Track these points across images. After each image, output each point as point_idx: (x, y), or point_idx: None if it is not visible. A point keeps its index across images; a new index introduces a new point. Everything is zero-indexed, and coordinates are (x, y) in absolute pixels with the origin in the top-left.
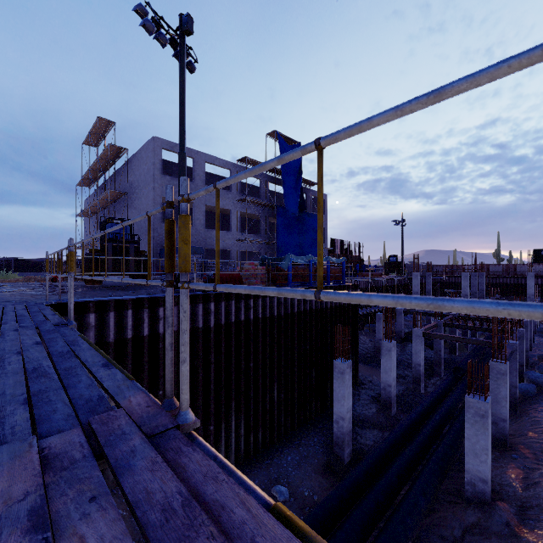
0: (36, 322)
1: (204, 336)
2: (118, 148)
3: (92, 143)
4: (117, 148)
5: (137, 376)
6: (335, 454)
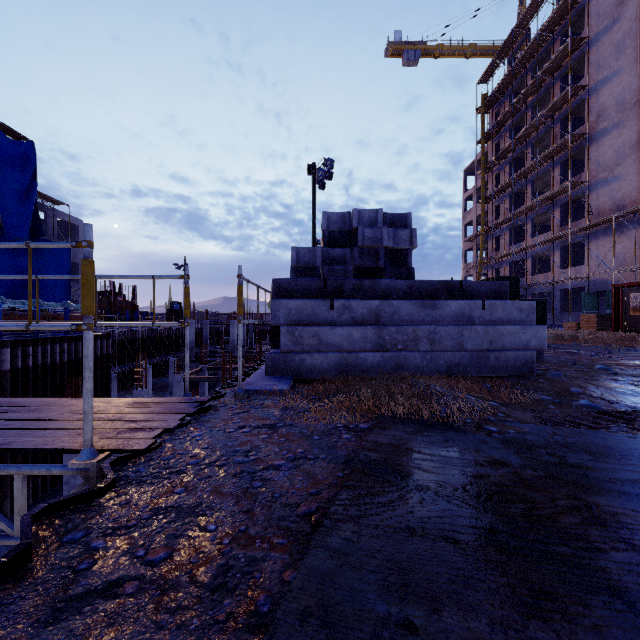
0: None
1: None
2: None
3: None
4: None
5: None
6: None
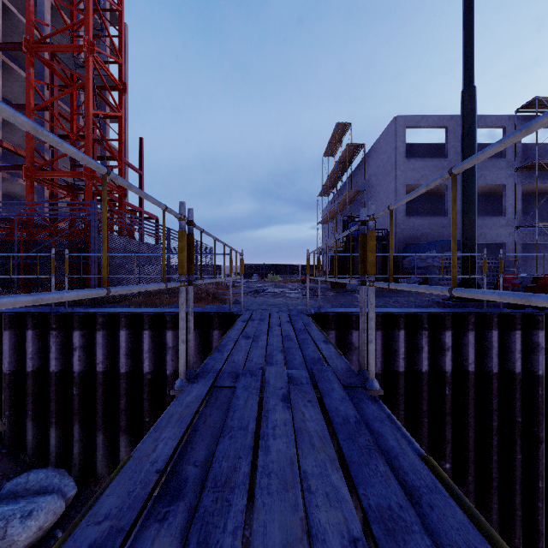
0: (309, 365)
1: (521, 387)
2: (355, 147)
3: (330, 154)
4: (354, 146)
5: (410, 428)
6: None
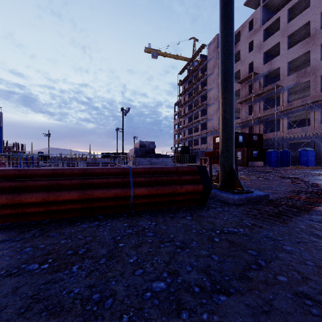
0: None
1: None
2: None
3: None
4: None
5: None
6: None
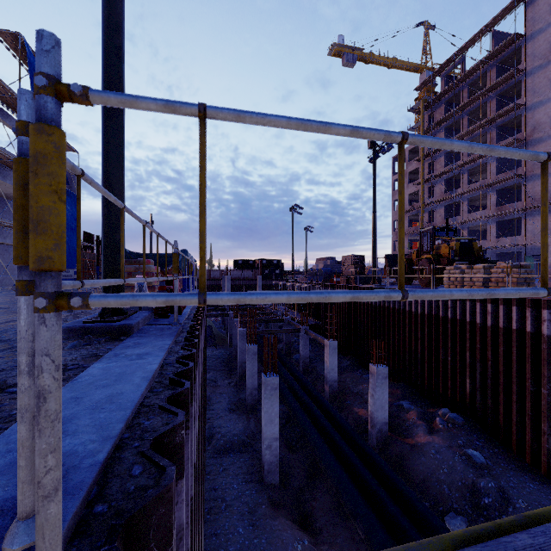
0: None
1: None
2: None
3: None
4: None
5: None
6: (268, 484)
